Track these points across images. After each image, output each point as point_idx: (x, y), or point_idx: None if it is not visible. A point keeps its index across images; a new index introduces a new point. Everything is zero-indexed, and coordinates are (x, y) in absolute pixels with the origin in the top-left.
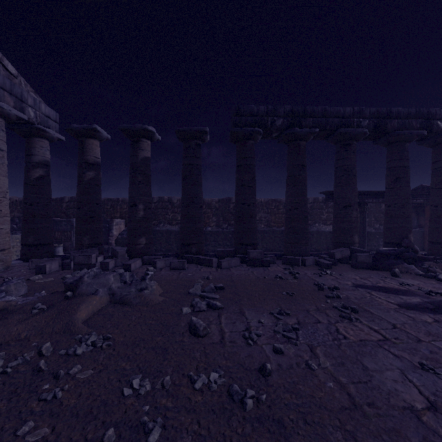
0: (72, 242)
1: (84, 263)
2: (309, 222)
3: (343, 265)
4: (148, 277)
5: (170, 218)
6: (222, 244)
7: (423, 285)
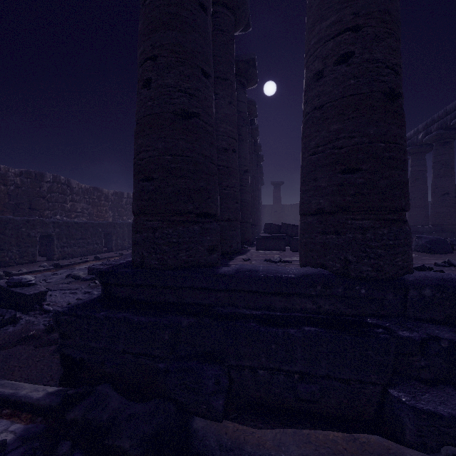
0: None
1: None
2: (124, 217)
3: None
4: None
5: None
6: (92, 242)
7: None
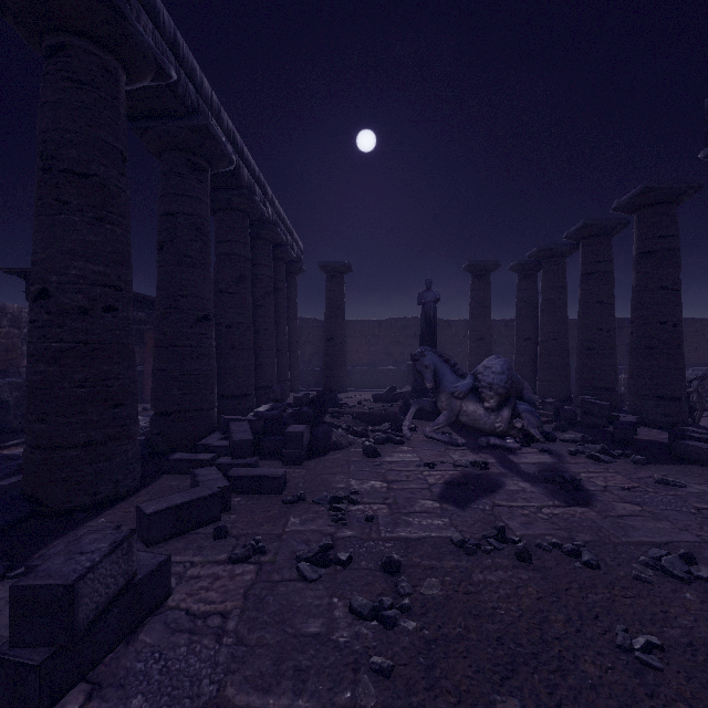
0: None
1: None
2: None
3: (261, 466)
4: None
5: None
6: None
7: (428, 457)
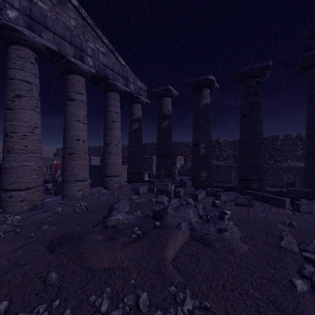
0: (152, 171)
1: (163, 190)
2: None
3: None
4: (226, 217)
5: (217, 155)
6: (271, 179)
7: None
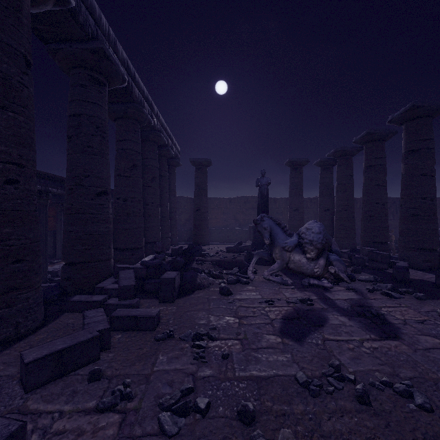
0: None
1: None
2: None
3: (142, 304)
4: None
5: None
6: None
7: (268, 295)
